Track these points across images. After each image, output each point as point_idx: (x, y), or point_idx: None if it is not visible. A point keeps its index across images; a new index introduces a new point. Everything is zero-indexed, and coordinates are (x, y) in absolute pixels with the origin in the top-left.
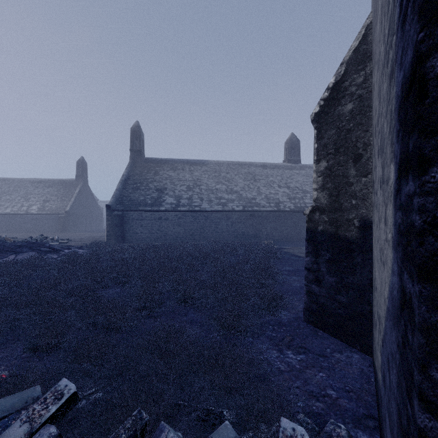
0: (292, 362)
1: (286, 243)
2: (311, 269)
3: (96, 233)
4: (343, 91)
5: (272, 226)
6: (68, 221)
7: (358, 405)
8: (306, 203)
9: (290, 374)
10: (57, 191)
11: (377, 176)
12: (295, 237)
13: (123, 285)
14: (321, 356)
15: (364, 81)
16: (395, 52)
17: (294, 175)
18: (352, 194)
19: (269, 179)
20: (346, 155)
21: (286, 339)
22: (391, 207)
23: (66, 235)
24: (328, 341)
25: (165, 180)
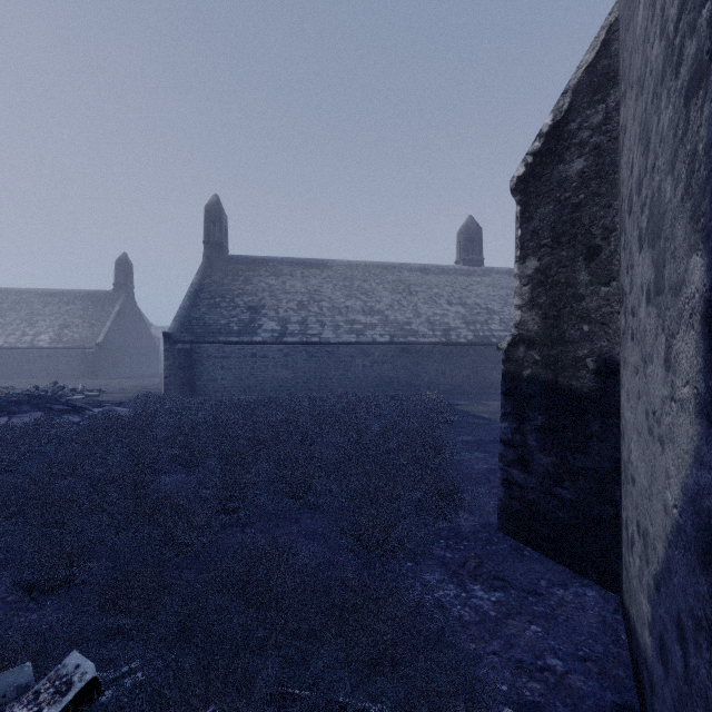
0: (483, 605)
1: (461, 395)
2: (511, 443)
3: (147, 380)
4: (568, 138)
5: (438, 367)
6: (100, 360)
7: (602, 686)
8: (494, 331)
9: (480, 629)
10: (82, 310)
11: (637, 283)
12: (476, 385)
13: (190, 469)
14: (531, 593)
15: (604, 121)
16: (709, 35)
17: (473, 285)
18: (582, 315)
19: (433, 291)
20: (573, 248)
21: (470, 564)
22: (691, 338)
23: (96, 382)
24: (541, 566)
25: (262, 292)
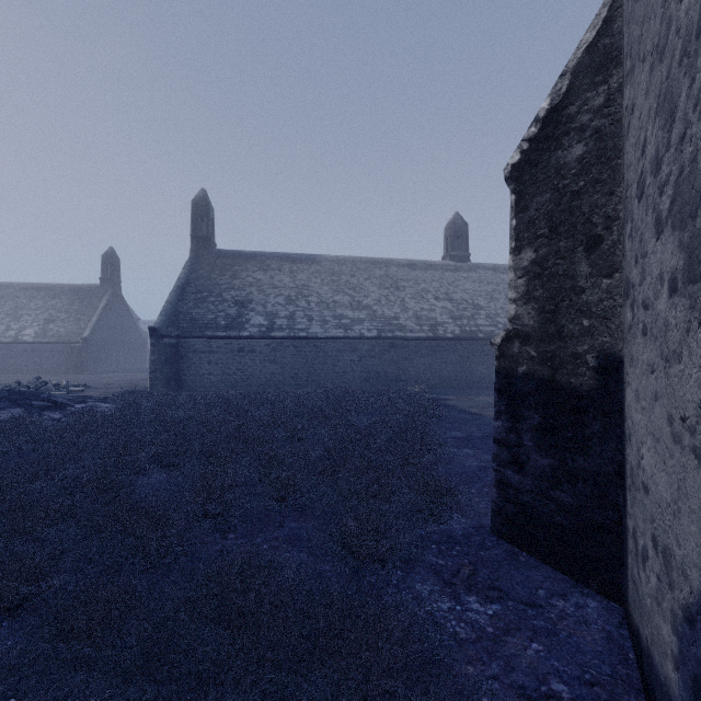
0: (479, 620)
1: (448, 390)
2: (505, 443)
3: (134, 375)
4: (566, 123)
5: (425, 362)
6: (86, 354)
7: None
8: (480, 326)
9: (478, 648)
10: (68, 304)
11: (652, 273)
12: (463, 380)
13: (171, 469)
14: (530, 605)
15: (606, 104)
16: None
17: (460, 280)
18: (582, 309)
19: (421, 287)
20: (572, 239)
21: (463, 572)
22: None
23: (82, 377)
24: (538, 573)
25: (249, 287)
